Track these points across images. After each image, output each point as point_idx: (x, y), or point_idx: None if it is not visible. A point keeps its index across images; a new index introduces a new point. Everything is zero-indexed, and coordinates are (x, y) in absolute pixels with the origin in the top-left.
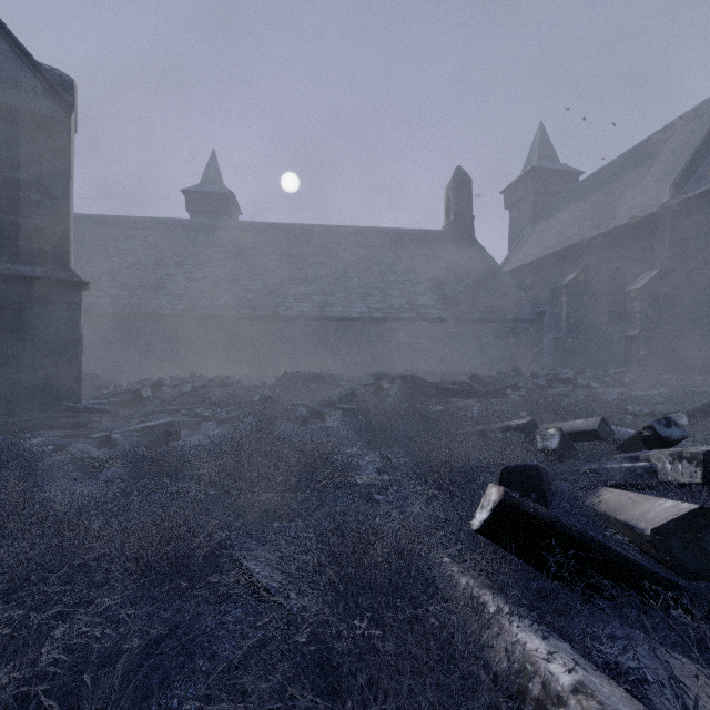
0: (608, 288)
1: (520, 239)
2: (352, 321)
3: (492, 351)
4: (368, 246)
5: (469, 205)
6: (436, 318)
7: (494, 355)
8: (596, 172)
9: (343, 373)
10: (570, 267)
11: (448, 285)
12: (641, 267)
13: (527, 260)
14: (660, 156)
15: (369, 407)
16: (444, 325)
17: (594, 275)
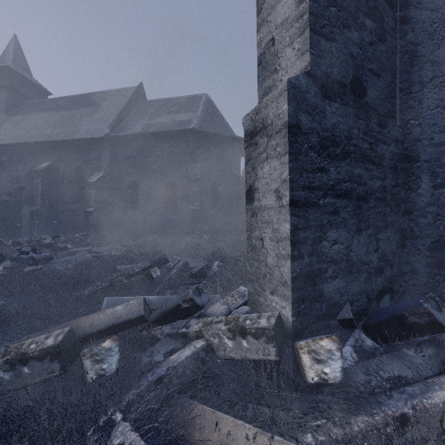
0: (73, 178)
1: None
2: None
3: None
4: None
5: None
6: None
7: None
8: (62, 97)
9: None
10: (44, 158)
11: None
12: (94, 169)
13: (3, 141)
14: (103, 106)
15: None
16: None
17: (63, 167)
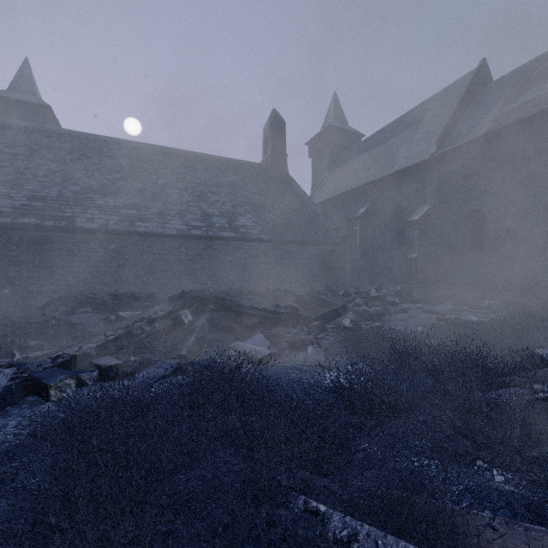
0: (390, 220)
1: (321, 181)
2: (168, 237)
3: (305, 270)
4: (191, 168)
5: (283, 144)
6: (256, 238)
7: (307, 274)
8: (375, 133)
9: (157, 293)
10: (361, 203)
11: (266, 209)
12: (416, 204)
13: (327, 196)
14: (424, 121)
15: (155, 356)
16: (263, 245)
17: (379, 210)
